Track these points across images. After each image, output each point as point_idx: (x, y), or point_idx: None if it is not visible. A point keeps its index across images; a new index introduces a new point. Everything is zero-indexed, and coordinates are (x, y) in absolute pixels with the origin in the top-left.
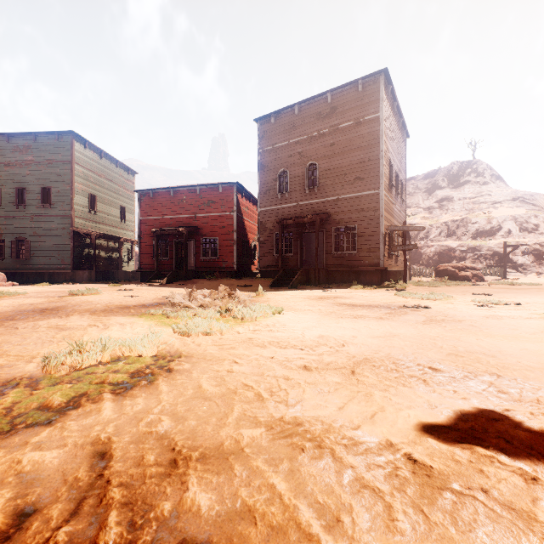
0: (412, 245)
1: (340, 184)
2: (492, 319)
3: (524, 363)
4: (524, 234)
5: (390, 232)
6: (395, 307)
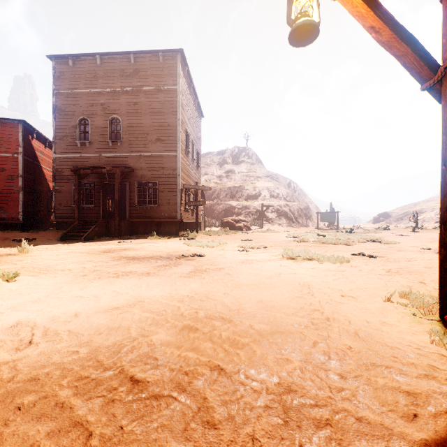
0: (202, 201)
1: (143, 142)
2: (246, 263)
3: (256, 327)
4: (272, 199)
5: (187, 190)
6: (174, 257)
